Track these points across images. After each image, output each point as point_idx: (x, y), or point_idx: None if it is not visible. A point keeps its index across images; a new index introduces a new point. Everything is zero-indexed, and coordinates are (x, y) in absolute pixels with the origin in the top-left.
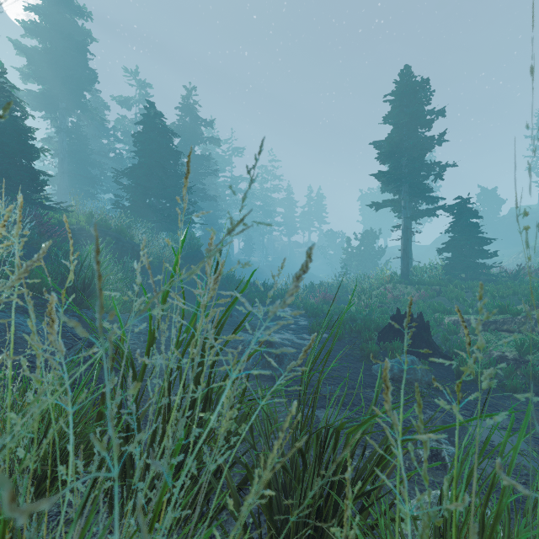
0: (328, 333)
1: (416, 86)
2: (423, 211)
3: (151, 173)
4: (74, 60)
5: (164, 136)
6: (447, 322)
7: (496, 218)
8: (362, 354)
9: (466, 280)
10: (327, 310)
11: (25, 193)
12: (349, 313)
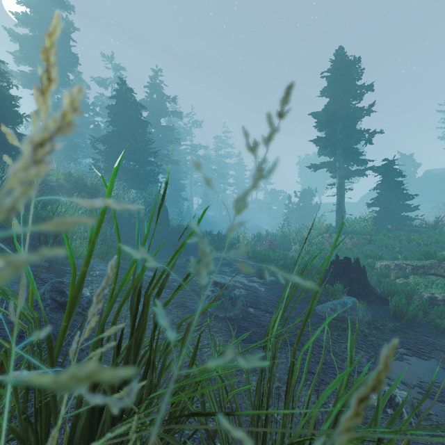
0: (274, 276)
1: (349, 64)
2: (354, 172)
3: (122, 139)
4: (59, 46)
5: (134, 108)
6: (380, 267)
7: (413, 179)
8: (306, 296)
9: (391, 231)
10: (273, 256)
11: (9, 153)
12: (292, 259)
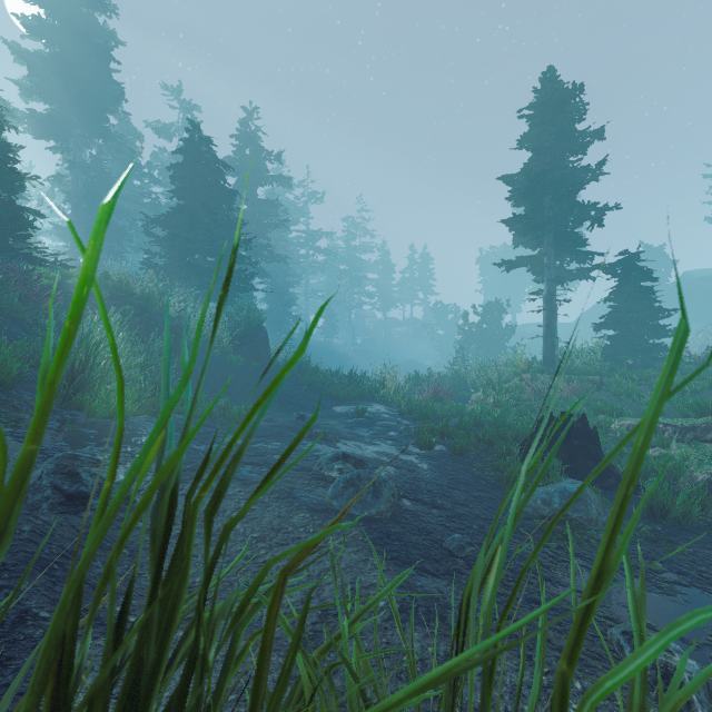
0: (444, 444)
1: (565, 95)
2: (572, 272)
3: (194, 219)
4: (93, 70)
5: (213, 169)
6: (619, 429)
7: (664, 286)
8: (499, 477)
9: (634, 369)
10: (440, 410)
11: (3, 239)
12: (472, 415)
